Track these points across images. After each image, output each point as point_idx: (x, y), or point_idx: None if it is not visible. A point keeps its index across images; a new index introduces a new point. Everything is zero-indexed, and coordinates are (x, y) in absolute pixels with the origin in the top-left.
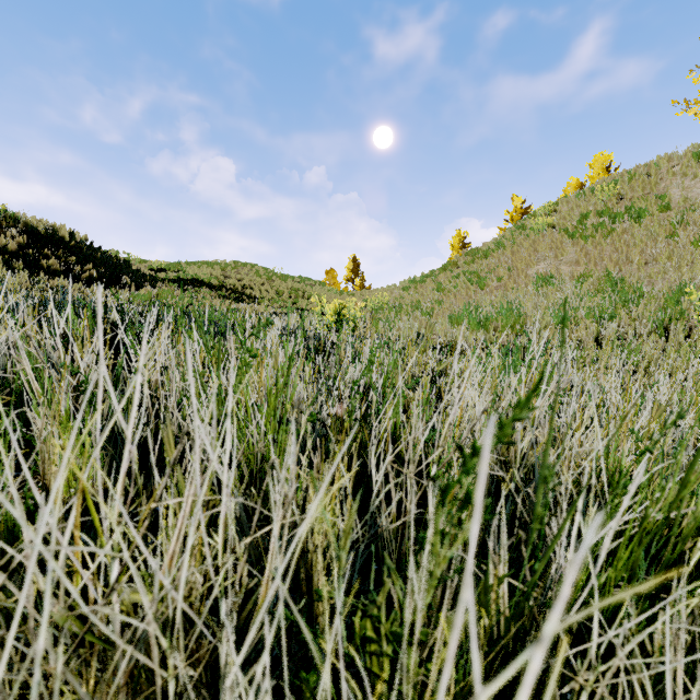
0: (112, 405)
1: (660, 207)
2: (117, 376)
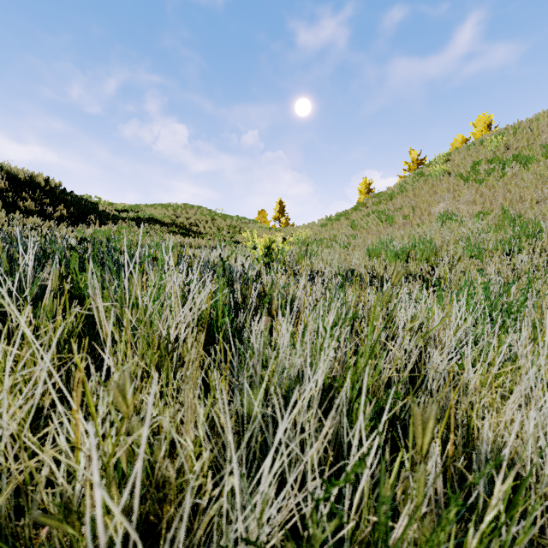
0: None
1: (545, 154)
2: None
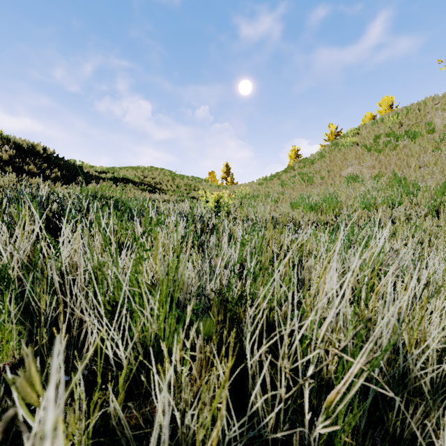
0: (27, 289)
1: (428, 130)
2: (35, 263)
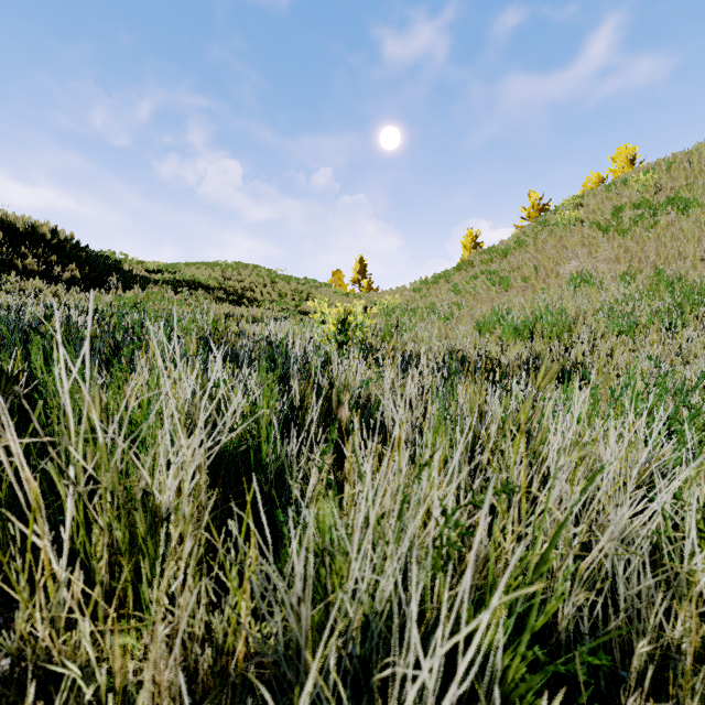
0: None
1: None
2: None
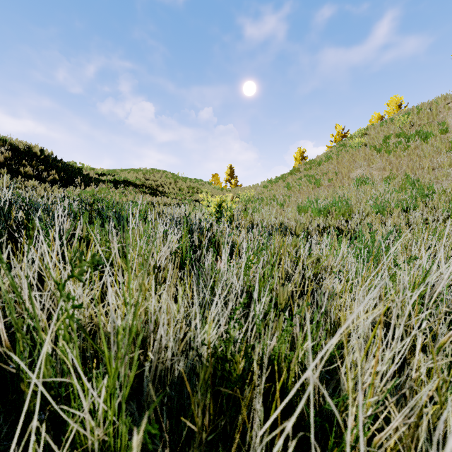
0: None
1: (440, 130)
2: None
